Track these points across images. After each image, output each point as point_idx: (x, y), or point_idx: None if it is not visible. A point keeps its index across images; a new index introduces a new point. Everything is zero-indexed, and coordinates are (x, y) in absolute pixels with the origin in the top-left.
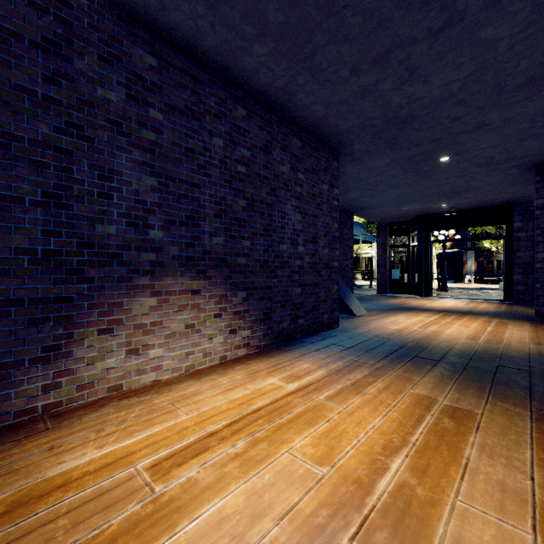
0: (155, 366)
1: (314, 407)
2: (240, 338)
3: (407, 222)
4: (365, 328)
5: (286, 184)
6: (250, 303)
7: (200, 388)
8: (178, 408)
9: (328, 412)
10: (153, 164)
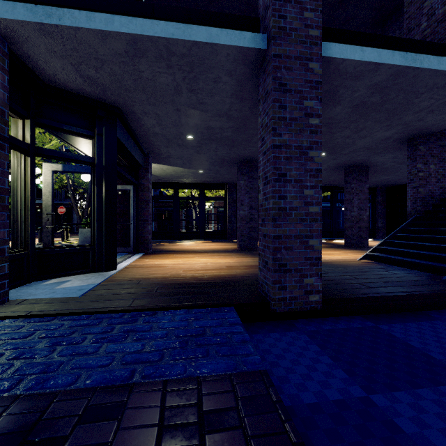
0: None
1: None
2: None
3: (48, 87)
4: None
5: None
6: None
7: None
8: None
9: None
10: None
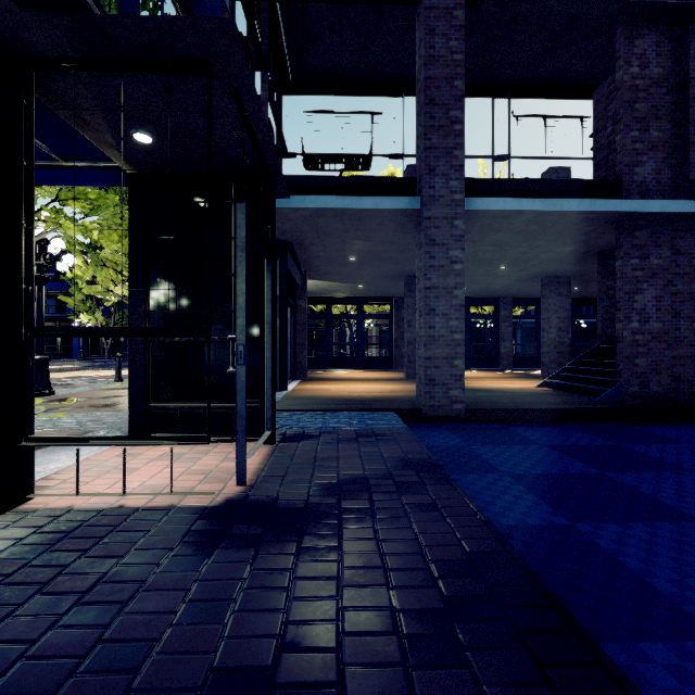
0: None
1: None
2: None
3: None
4: None
5: None
6: None
7: None
8: None
9: None
10: None
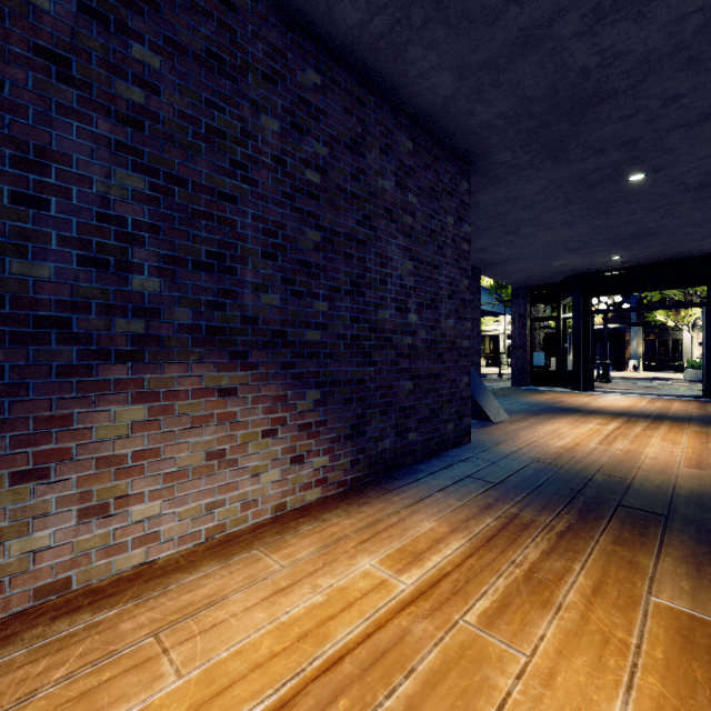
0: (145, 536)
1: (460, 652)
2: (310, 471)
3: (556, 284)
4: (512, 444)
5: (389, 209)
6: (328, 408)
7: (225, 584)
8: (166, 650)
9: (495, 672)
10: (139, 149)
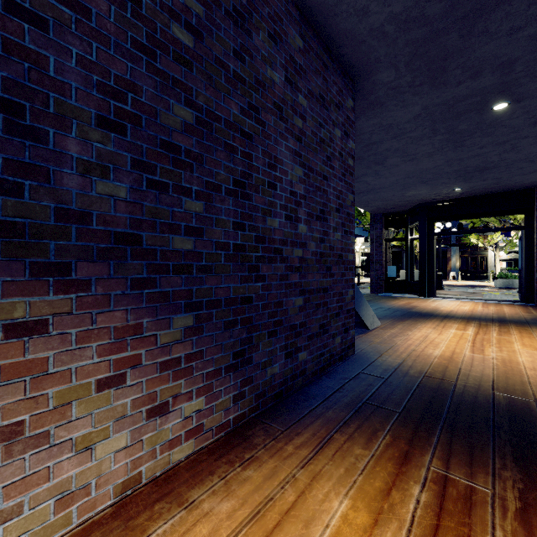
0: None
1: None
2: (177, 421)
3: (405, 212)
4: (394, 355)
5: (279, 105)
6: (203, 336)
7: None
8: None
9: None
10: None
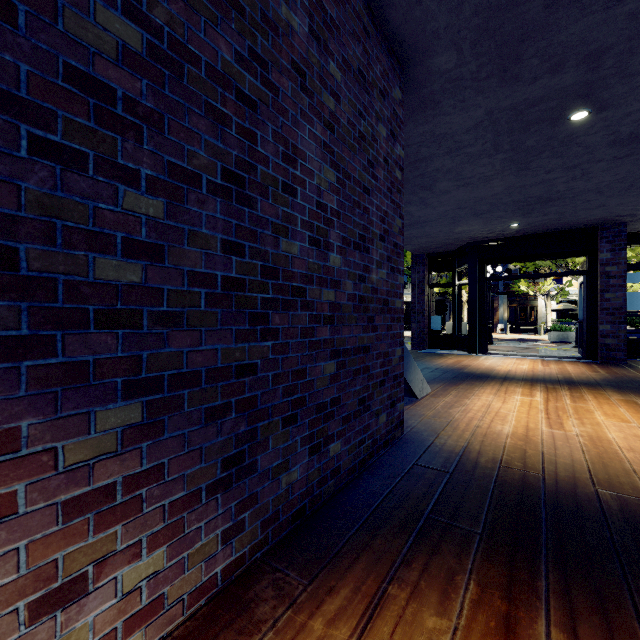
0: None
1: None
2: (107, 605)
3: (453, 252)
4: (455, 434)
5: (300, 67)
6: (164, 438)
7: None
8: None
9: None
10: None
